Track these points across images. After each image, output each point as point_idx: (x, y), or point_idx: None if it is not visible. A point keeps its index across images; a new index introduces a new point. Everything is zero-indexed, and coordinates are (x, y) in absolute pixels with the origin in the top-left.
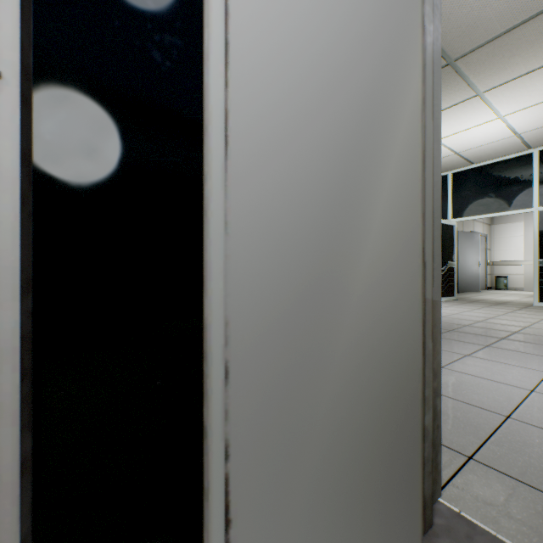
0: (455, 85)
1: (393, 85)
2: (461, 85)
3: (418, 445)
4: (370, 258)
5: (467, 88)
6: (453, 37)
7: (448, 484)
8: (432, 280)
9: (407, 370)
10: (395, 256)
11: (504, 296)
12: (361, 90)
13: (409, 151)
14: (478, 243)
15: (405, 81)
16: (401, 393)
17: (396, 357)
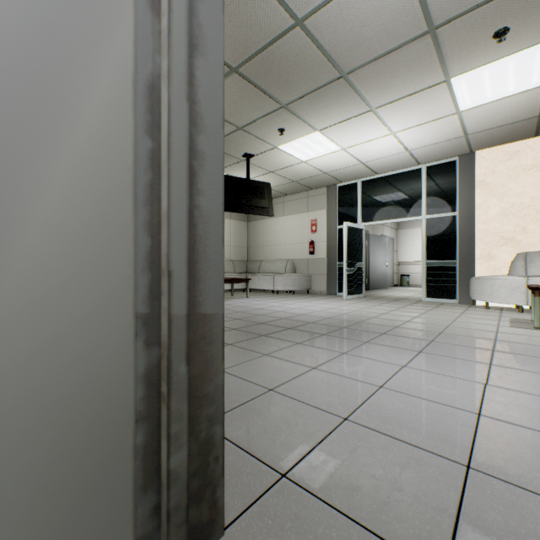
0: (351, 98)
1: (76, 37)
2: (356, 98)
3: (128, 505)
4: (25, 269)
5: (361, 102)
6: (342, 51)
7: (241, 515)
8: (187, 292)
9: (106, 413)
10: (82, 266)
11: (404, 292)
12: (3, 31)
13: (110, 129)
14: (386, 245)
15: (103, 36)
16: (94, 445)
17: (83, 399)
